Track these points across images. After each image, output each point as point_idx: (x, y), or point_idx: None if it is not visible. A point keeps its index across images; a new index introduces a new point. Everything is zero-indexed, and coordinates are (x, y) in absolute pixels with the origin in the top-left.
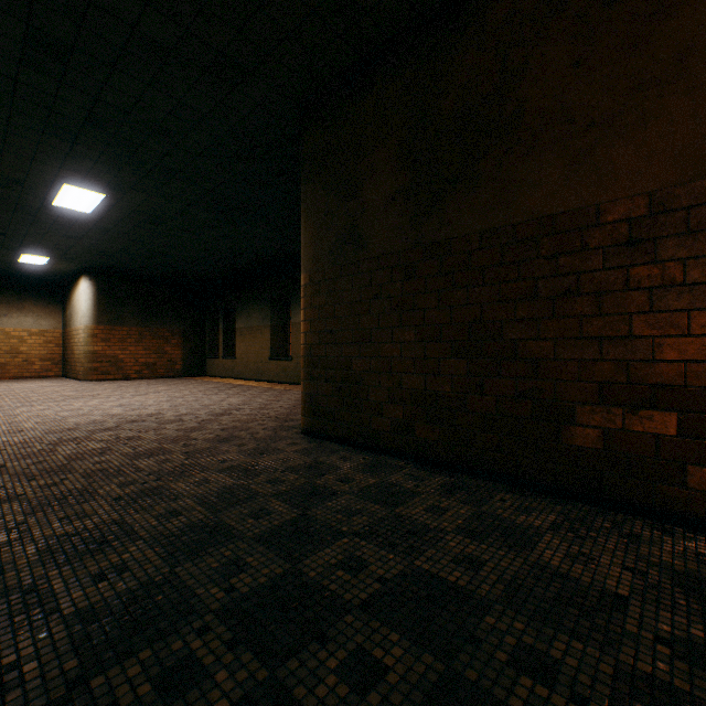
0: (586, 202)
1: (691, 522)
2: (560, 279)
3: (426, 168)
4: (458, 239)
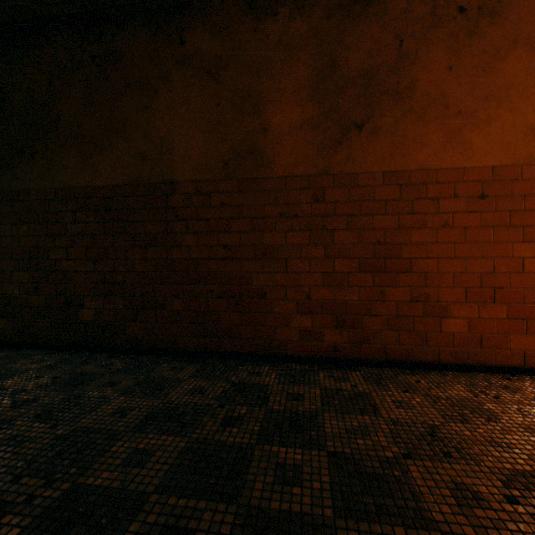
0: (90, 184)
1: (128, 350)
2: (79, 225)
3: (4, 136)
4: (24, 191)
